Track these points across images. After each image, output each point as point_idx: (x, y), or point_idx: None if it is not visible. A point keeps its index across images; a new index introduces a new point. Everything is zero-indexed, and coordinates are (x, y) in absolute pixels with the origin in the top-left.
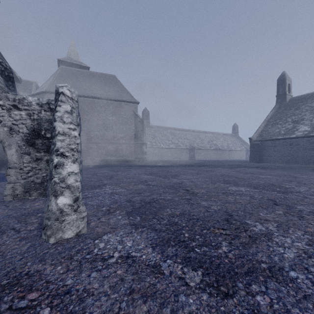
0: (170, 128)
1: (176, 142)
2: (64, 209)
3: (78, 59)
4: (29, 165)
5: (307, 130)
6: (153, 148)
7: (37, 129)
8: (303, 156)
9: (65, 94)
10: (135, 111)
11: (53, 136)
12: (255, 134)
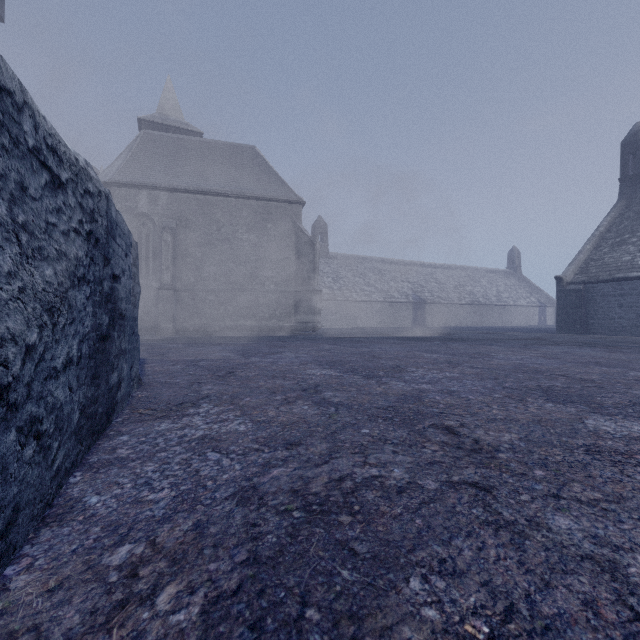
0: (371, 260)
1: (385, 289)
2: None
3: (180, 116)
4: None
5: None
6: (336, 301)
7: None
8: None
9: None
10: (297, 220)
11: None
12: (571, 267)
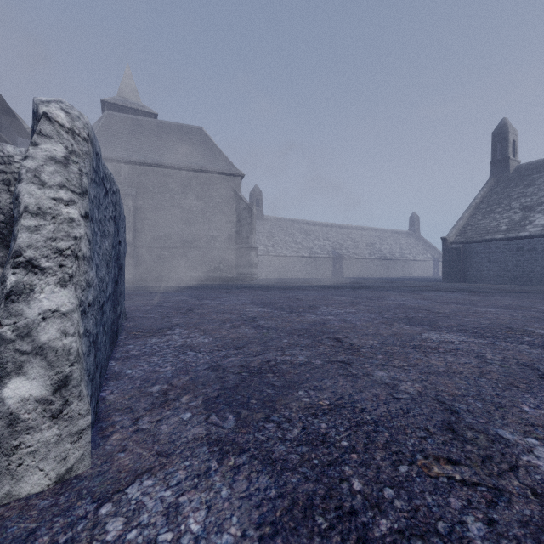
0: (298, 222)
1: (310, 246)
2: (20, 413)
3: (138, 99)
4: None
5: None
6: (270, 256)
7: None
8: (543, 270)
9: (55, 119)
10: (238, 190)
11: (15, 218)
12: (453, 230)
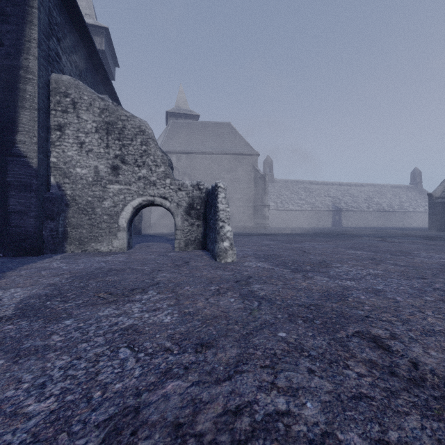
0: (303, 182)
1: (312, 201)
2: (226, 248)
3: (187, 107)
4: (187, 228)
5: None
6: (279, 210)
7: (192, 204)
8: None
9: (221, 187)
10: (255, 165)
11: (217, 211)
12: (440, 187)
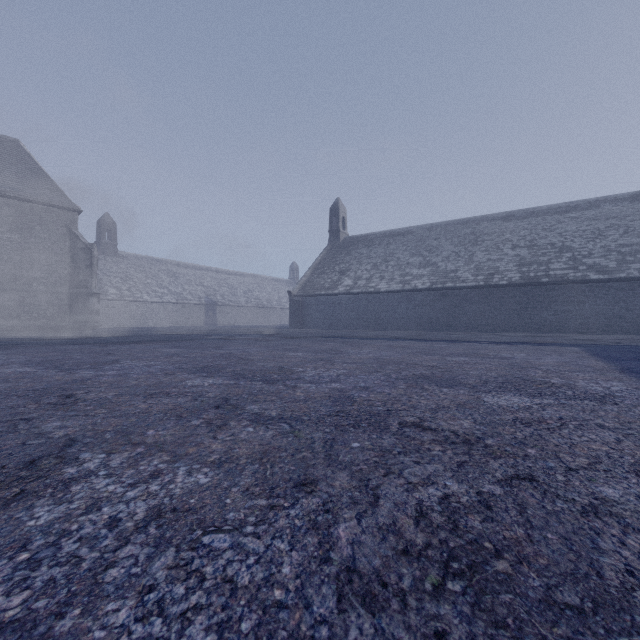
0: (166, 262)
1: (178, 291)
2: None
3: None
4: None
5: (350, 285)
6: (125, 302)
7: None
8: (345, 319)
9: None
10: (73, 226)
11: None
12: (297, 285)
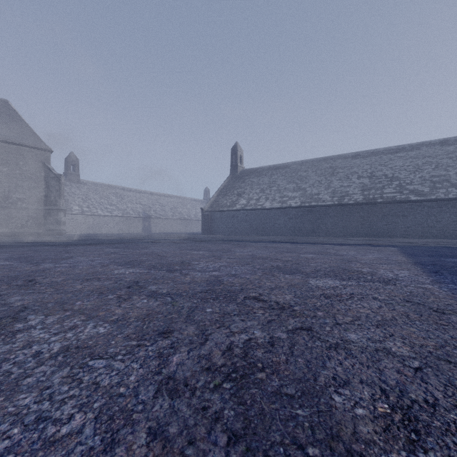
0: (115, 187)
1: (123, 208)
2: None
3: None
4: None
5: (245, 203)
6: (85, 215)
7: None
8: (241, 227)
9: None
10: (46, 162)
11: None
12: (208, 204)
